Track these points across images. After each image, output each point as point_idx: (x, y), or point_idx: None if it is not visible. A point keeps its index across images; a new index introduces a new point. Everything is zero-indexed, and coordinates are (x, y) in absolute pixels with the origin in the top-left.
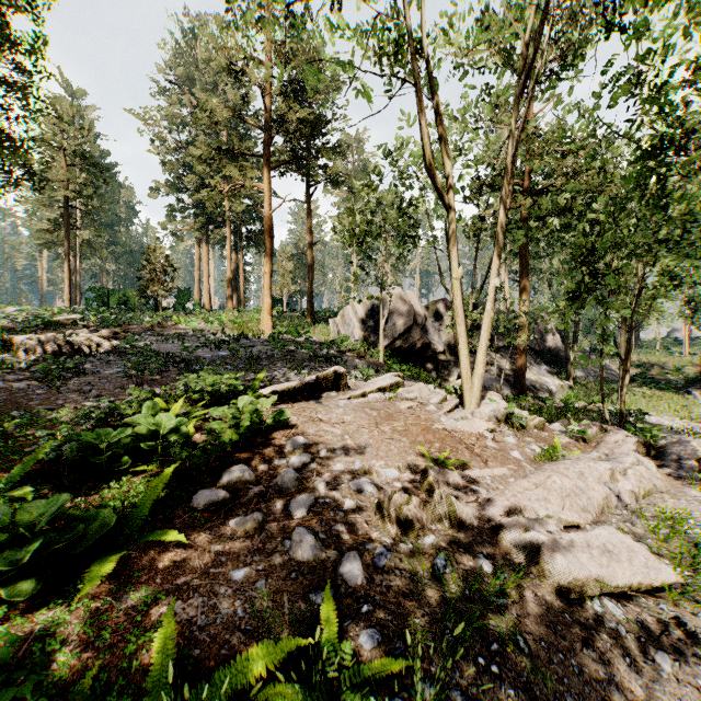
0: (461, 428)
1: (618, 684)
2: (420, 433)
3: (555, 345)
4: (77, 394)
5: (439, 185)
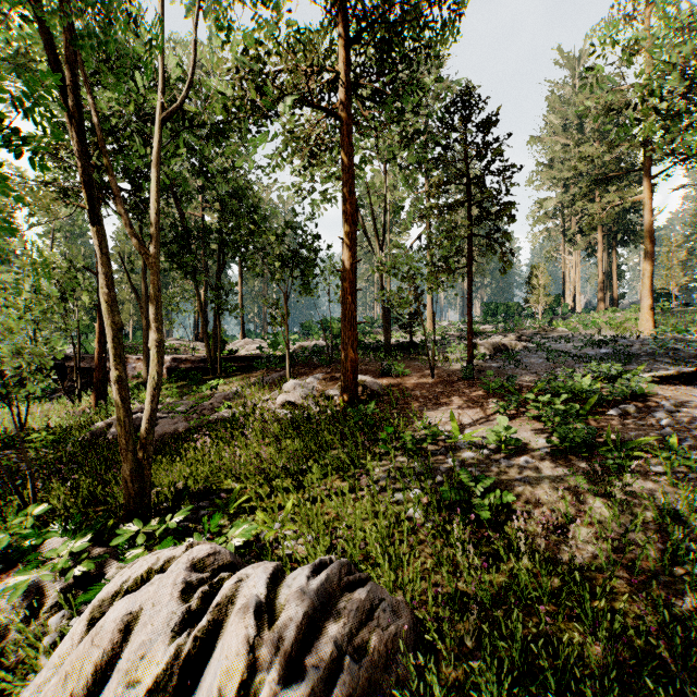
0: None
1: None
2: None
3: None
4: (524, 371)
5: None
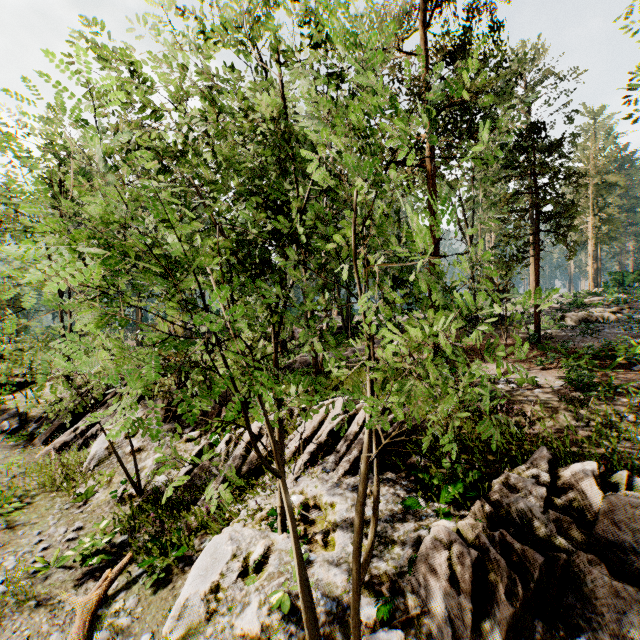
0: None
1: None
2: None
3: None
4: (594, 339)
5: None
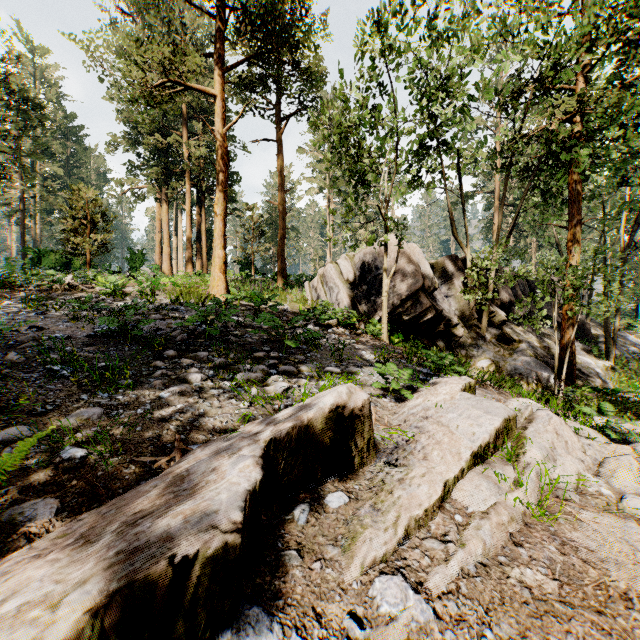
0: None
1: None
2: None
3: (577, 315)
4: None
5: None
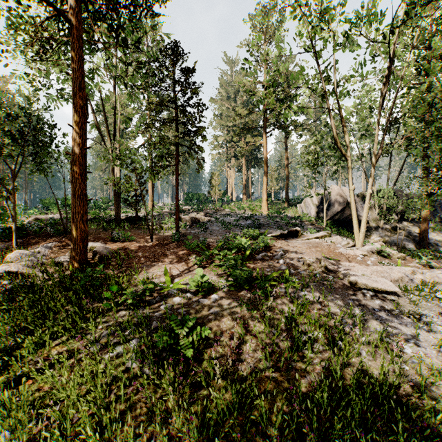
0: (348, 253)
1: (357, 299)
2: (326, 251)
3: None
4: (210, 235)
5: (342, 151)
